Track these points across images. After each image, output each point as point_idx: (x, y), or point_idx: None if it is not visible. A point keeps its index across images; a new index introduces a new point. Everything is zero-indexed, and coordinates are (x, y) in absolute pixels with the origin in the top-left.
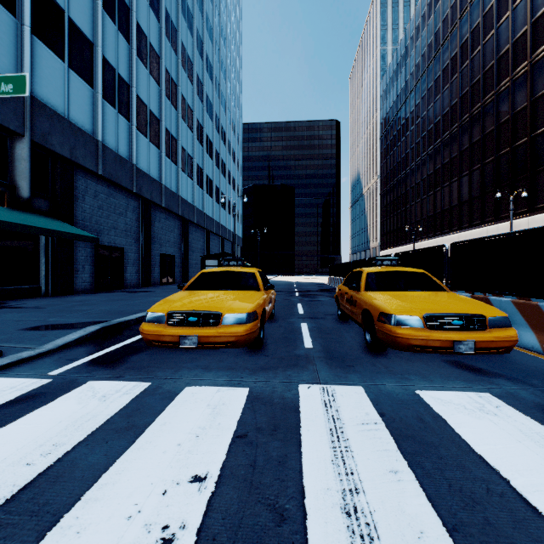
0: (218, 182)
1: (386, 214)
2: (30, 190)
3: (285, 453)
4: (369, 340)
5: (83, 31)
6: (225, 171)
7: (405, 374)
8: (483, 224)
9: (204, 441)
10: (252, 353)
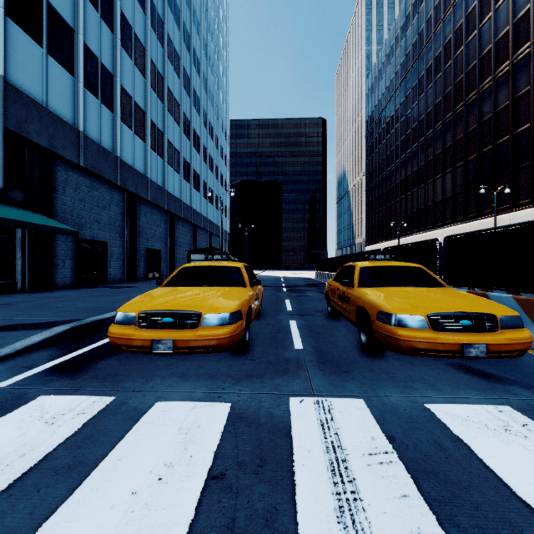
0: (205, 177)
1: (371, 210)
2: (3, 181)
3: (274, 504)
4: (364, 340)
5: (63, 16)
6: (213, 166)
7: (409, 381)
8: (466, 220)
9: (168, 487)
10: (236, 356)
